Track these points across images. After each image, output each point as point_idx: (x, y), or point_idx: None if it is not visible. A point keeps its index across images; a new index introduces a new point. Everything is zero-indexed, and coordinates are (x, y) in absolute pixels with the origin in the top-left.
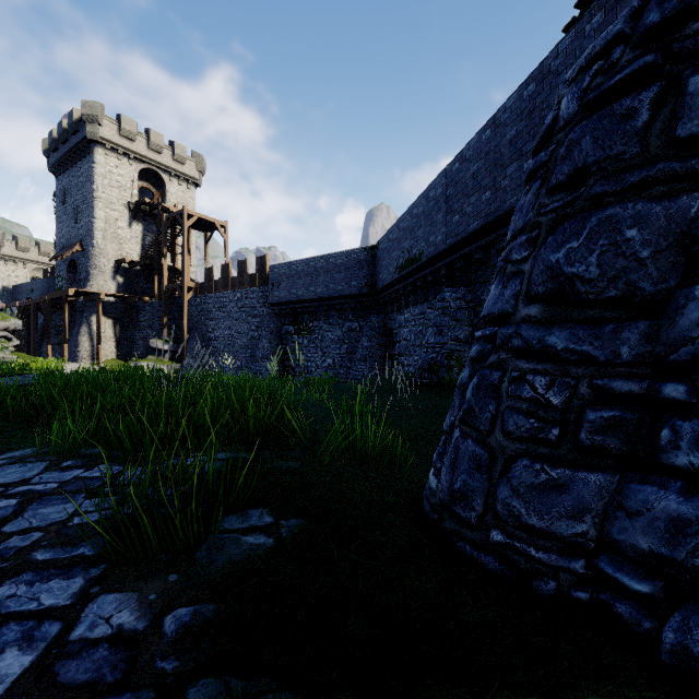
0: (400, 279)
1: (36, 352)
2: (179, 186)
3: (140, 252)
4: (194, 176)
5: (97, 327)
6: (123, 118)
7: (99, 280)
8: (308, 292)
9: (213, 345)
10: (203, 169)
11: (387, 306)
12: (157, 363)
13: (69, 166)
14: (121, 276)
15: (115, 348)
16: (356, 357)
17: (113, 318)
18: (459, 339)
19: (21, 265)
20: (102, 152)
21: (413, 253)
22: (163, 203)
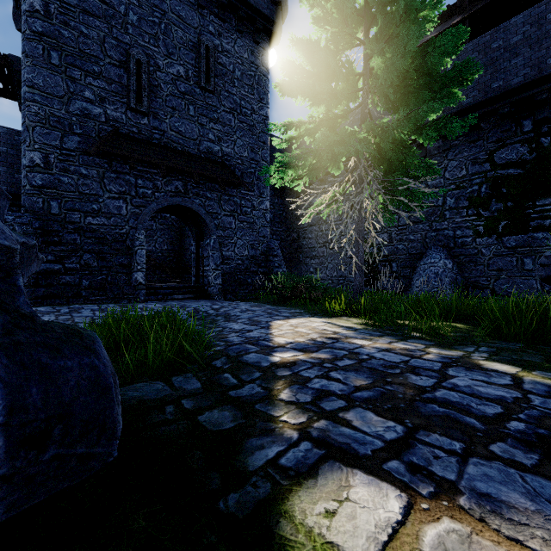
0: None
1: None
2: None
3: None
4: None
5: None
6: None
7: None
8: None
9: None
10: None
11: None
12: None
13: None
14: None
15: None
16: None
17: None
18: None
19: None
20: None
21: None
22: None
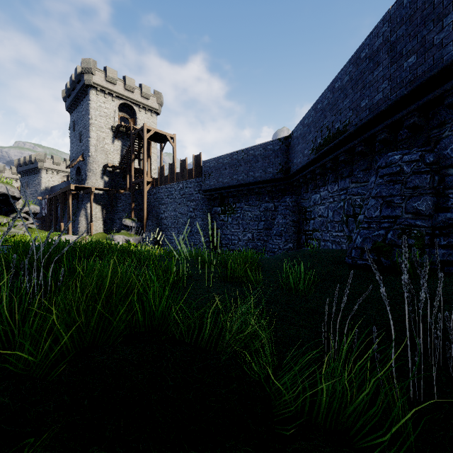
0: (317, 158)
1: (58, 228)
2: (145, 114)
3: (119, 160)
4: (155, 107)
5: (90, 210)
6: (108, 69)
7: (93, 179)
8: (232, 179)
9: (164, 223)
10: (161, 102)
11: (300, 187)
12: (126, 235)
13: (77, 105)
14: (107, 177)
15: (102, 225)
16: (272, 232)
17: (101, 205)
18: (419, 211)
19: (56, 174)
20: (94, 93)
21: (335, 128)
22: (133, 126)
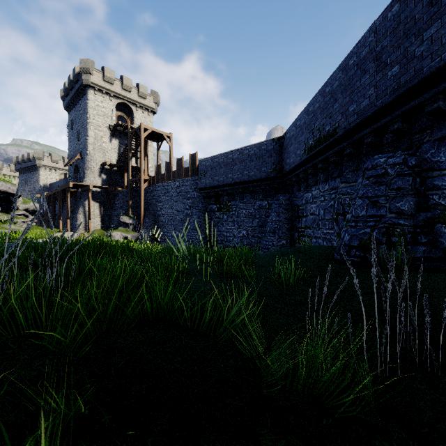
0: (309, 158)
1: (57, 224)
2: (142, 113)
3: (117, 158)
4: (152, 106)
5: (88, 208)
6: (106, 69)
7: (91, 177)
8: (227, 178)
9: (161, 220)
10: (158, 102)
11: (293, 186)
12: (124, 232)
13: (75, 105)
14: (105, 174)
15: (100, 222)
16: (266, 229)
17: (99, 202)
18: (401, 210)
19: (54, 171)
20: (92, 92)
21: (325, 130)
22: (131, 124)
